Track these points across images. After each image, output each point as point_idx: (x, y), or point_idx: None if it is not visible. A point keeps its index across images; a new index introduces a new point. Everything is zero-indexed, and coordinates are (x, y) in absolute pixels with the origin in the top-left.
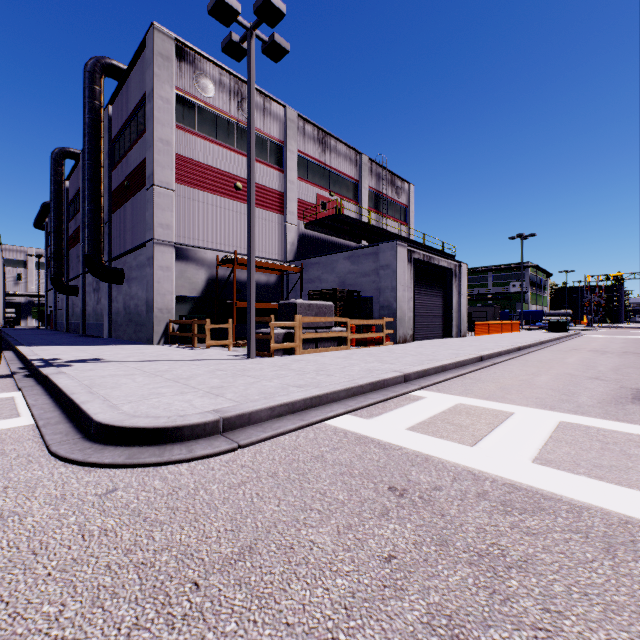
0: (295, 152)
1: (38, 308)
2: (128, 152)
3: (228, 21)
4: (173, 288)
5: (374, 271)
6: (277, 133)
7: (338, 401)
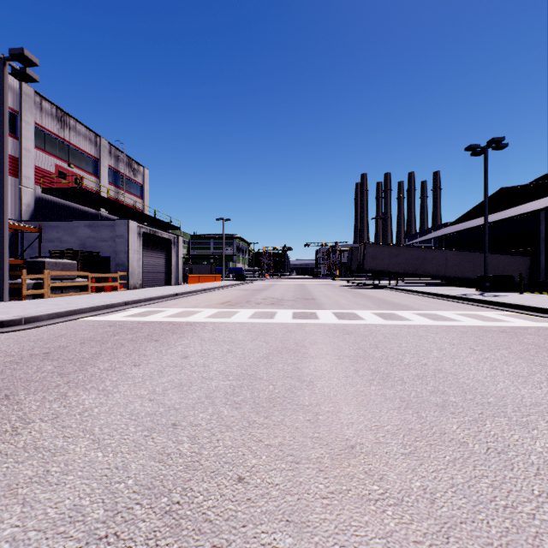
0: (31, 124)
1: None
2: None
3: None
4: None
5: (111, 238)
6: (10, 102)
7: (86, 313)
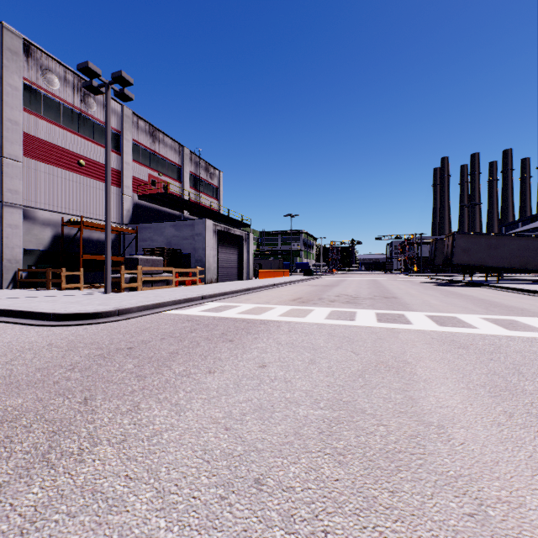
0: (131, 141)
1: None
2: None
3: (92, 76)
4: (21, 243)
5: (191, 237)
6: (115, 124)
7: (168, 306)
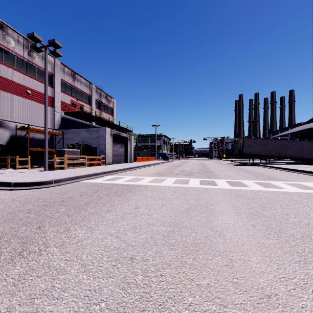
0: (59, 79)
1: None
2: None
3: (36, 41)
4: None
5: (97, 137)
6: (50, 69)
7: (83, 178)
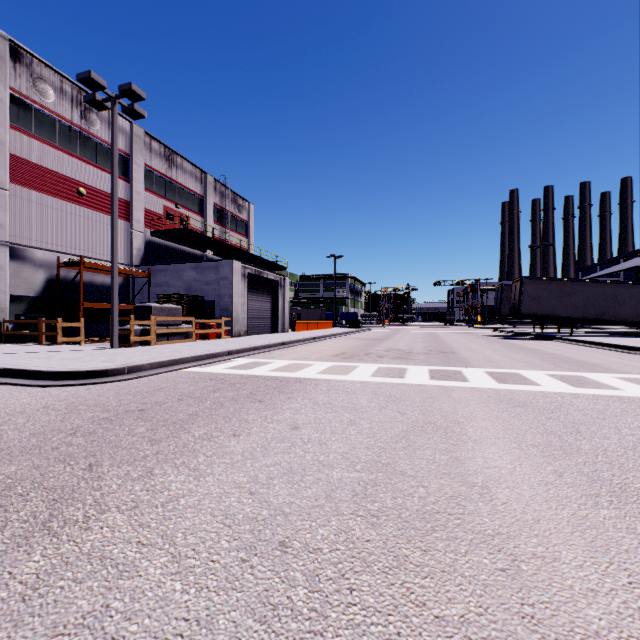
0: (142, 165)
1: None
2: None
3: (95, 89)
4: (7, 287)
5: (216, 281)
6: (123, 145)
7: (188, 363)
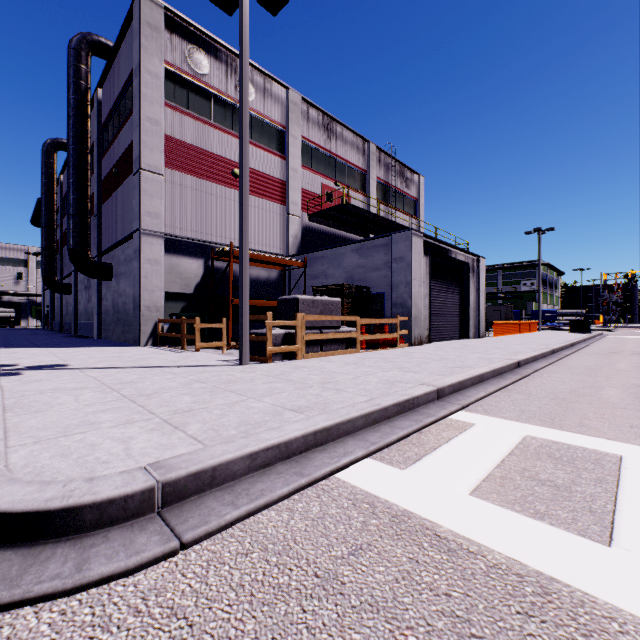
0: (298, 138)
1: (36, 307)
2: (116, 136)
3: None
4: (162, 284)
5: (386, 264)
6: (279, 117)
7: (354, 433)
